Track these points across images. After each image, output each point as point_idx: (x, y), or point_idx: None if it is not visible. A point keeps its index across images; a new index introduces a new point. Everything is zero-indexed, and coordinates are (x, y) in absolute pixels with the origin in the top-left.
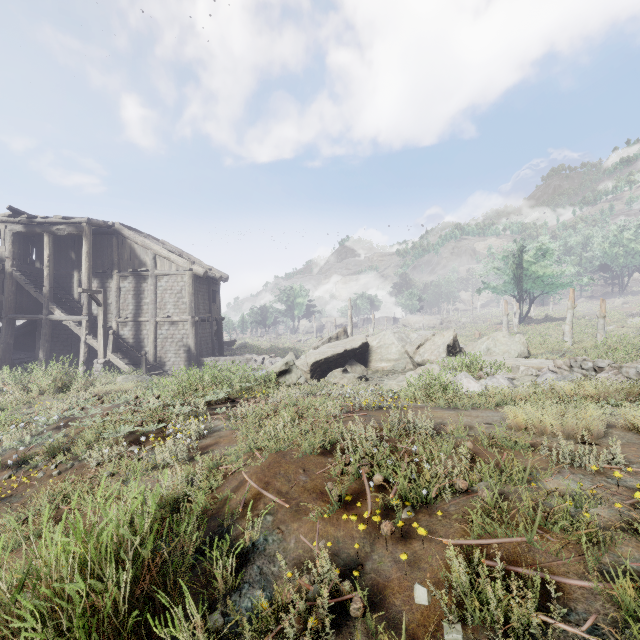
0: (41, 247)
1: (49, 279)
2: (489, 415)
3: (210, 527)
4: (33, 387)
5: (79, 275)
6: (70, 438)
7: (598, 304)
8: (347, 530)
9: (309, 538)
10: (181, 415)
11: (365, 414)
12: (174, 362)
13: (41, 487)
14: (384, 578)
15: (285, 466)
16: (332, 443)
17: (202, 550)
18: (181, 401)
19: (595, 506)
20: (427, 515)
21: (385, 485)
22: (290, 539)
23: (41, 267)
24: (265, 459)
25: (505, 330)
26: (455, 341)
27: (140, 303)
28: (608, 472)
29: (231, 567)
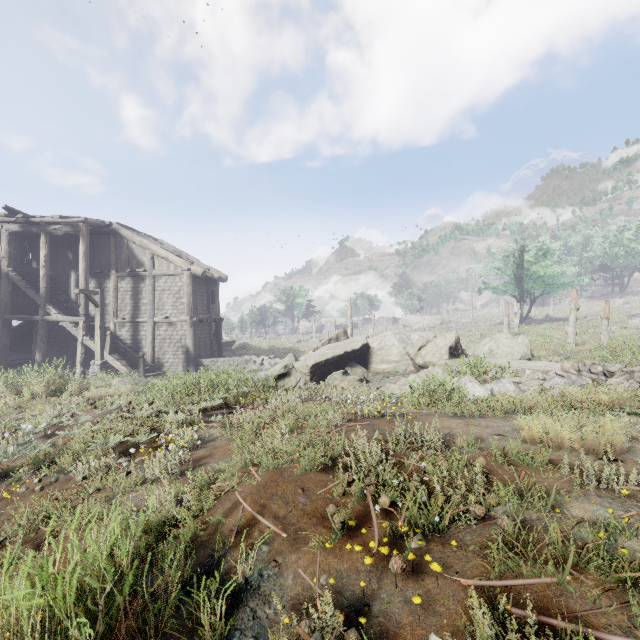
0: (38, 247)
1: (46, 279)
2: (499, 425)
3: (199, 557)
4: (25, 391)
5: (76, 275)
6: (57, 448)
7: (598, 304)
8: (351, 562)
9: (309, 572)
10: (174, 423)
11: (368, 423)
12: (172, 363)
13: (23, 503)
14: (394, 623)
15: (283, 485)
16: (333, 458)
17: (189, 586)
18: (175, 407)
19: (630, 538)
20: (440, 545)
21: (392, 507)
22: (288, 574)
23: (38, 267)
24: (261, 477)
25: (506, 331)
26: (457, 343)
27: (138, 304)
28: (638, 495)
29: (221, 609)
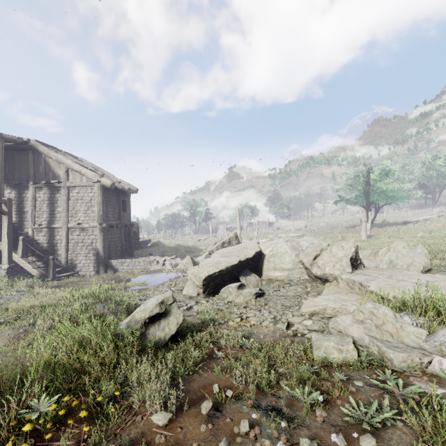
0: None
1: None
2: None
3: None
4: None
5: None
6: None
7: (419, 212)
8: None
9: None
10: None
11: None
12: (84, 264)
13: None
14: None
15: None
16: None
17: None
18: None
19: None
20: None
21: None
22: None
23: None
24: None
25: (364, 233)
26: (356, 253)
27: (54, 211)
28: None
29: None
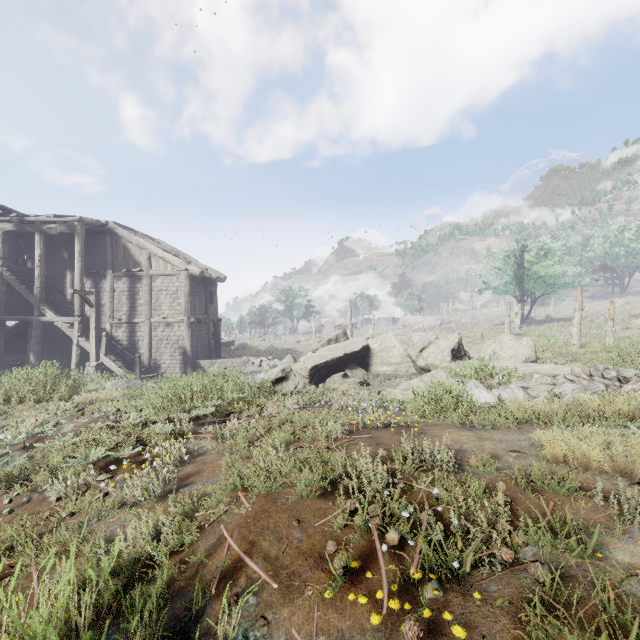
0: (33, 246)
1: (40, 279)
2: (514, 439)
3: (174, 610)
4: (12, 396)
5: (72, 275)
6: (35, 461)
7: (599, 304)
8: (355, 618)
9: (304, 633)
10: (162, 435)
11: (371, 436)
12: (169, 364)
13: None
14: None
15: (275, 516)
16: (333, 480)
17: None
18: (165, 416)
19: None
20: (460, 596)
21: (401, 542)
22: (278, 636)
23: (33, 267)
24: (251, 505)
25: (507, 331)
26: (460, 344)
27: (134, 304)
28: None
29: None
